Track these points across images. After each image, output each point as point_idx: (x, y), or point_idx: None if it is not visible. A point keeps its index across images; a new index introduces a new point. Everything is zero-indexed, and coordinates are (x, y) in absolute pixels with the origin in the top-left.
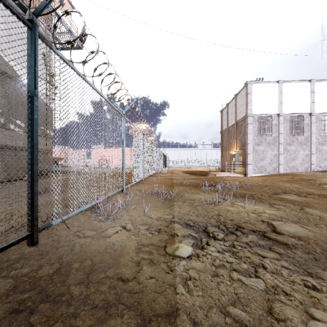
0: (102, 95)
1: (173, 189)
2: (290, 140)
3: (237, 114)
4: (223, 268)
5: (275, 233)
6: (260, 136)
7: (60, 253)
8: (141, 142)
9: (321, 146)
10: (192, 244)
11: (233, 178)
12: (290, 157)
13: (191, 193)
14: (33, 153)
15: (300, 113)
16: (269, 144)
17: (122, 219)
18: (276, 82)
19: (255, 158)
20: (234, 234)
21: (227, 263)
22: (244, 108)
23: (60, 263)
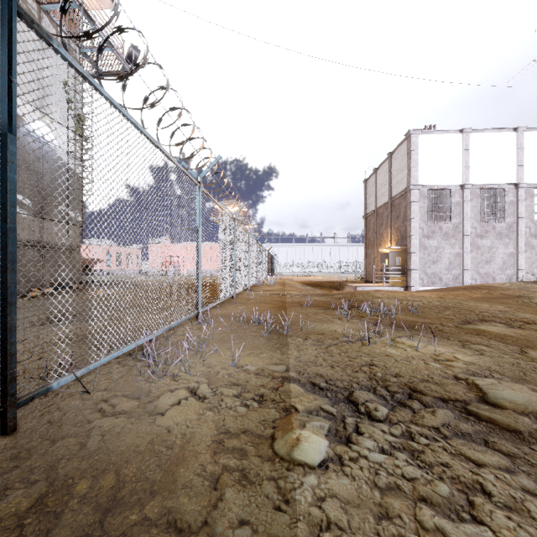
0: (159, 146)
1: (286, 313)
2: (483, 230)
3: (393, 186)
4: (397, 495)
5: (486, 404)
6: (432, 223)
7: (56, 454)
8: (231, 232)
9: (535, 239)
10: (326, 432)
11: (388, 293)
12: (483, 258)
13: (317, 322)
14: (7, 248)
15: (498, 183)
16: (446, 237)
17: (192, 374)
18: (458, 132)
19: (423, 259)
20: (407, 407)
21: (404, 481)
22: (405, 176)
23: (50, 482)
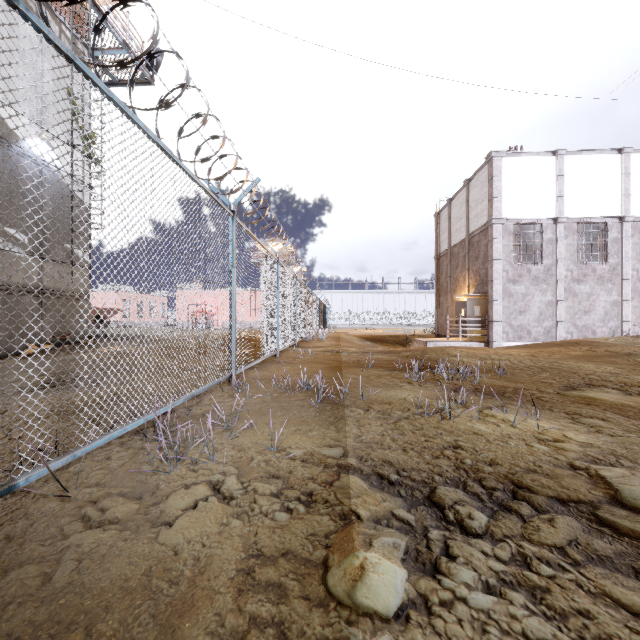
0: (177, 160)
1: (342, 376)
2: (581, 273)
3: (471, 220)
4: None
5: (622, 508)
6: (519, 265)
7: (3, 594)
8: (274, 275)
9: None
10: (403, 555)
11: (467, 350)
12: (581, 307)
13: (382, 387)
14: None
15: (600, 216)
16: (536, 281)
17: (217, 460)
18: (550, 154)
19: (508, 308)
20: (513, 512)
21: None
22: (486, 207)
23: None
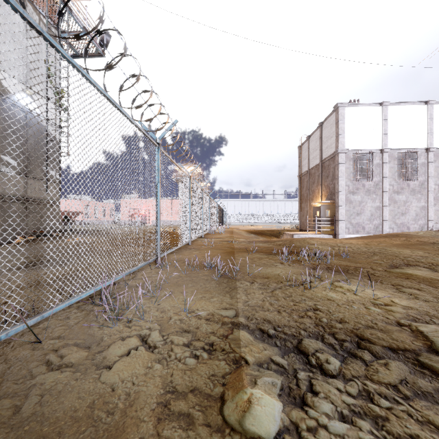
0: (119, 107)
1: (235, 258)
2: (399, 187)
3: (323, 151)
4: None
5: (436, 355)
6: (356, 181)
7: None
8: (187, 188)
9: None
10: (279, 391)
11: (321, 240)
12: (399, 211)
13: (262, 266)
14: None
15: (412, 148)
16: (368, 193)
17: (145, 319)
18: (378, 105)
19: (349, 211)
20: (358, 358)
21: None
22: (334, 142)
23: None
